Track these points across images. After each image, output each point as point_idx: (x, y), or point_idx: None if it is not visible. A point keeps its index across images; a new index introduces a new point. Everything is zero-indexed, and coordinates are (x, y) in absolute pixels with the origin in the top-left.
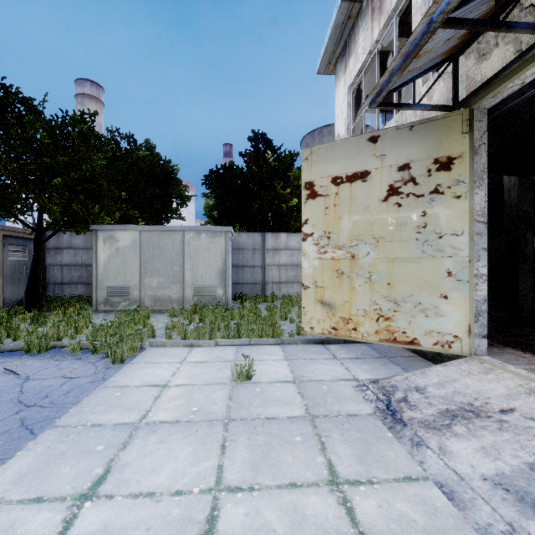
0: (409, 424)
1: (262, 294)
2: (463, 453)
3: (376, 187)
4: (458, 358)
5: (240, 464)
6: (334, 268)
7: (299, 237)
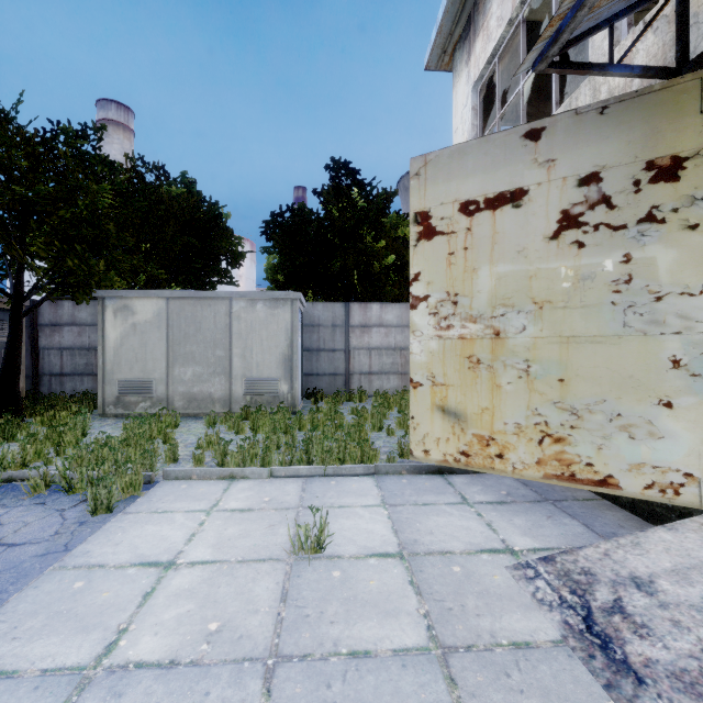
0: (648, 678)
1: (346, 390)
2: None
3: (538, 216)
4: (688, 511)
5: None
6: (465, 354)
7: (398, 309)
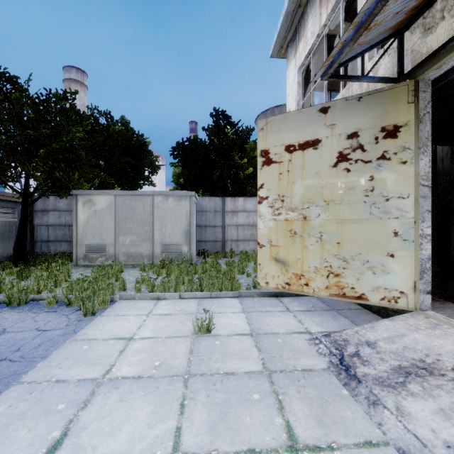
0: (363, 380)
1: (223, 250)
2: (422, 415)
3: (326, 154)
4: (403, 312)
5: (198, 426)
6: (288, 229)
7: (255, 201)
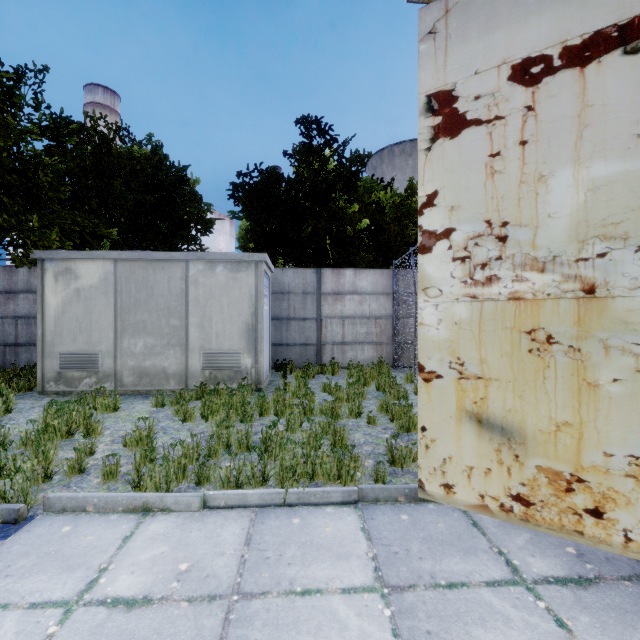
0: None
1: (317, 361)
2: None
3: None
4: None
5: None
6: (521, 326)
7: (373, 275)
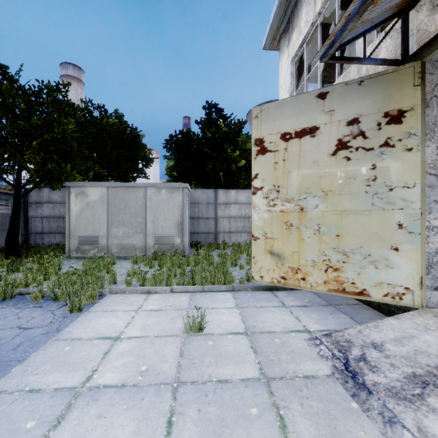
0: (374, 391)
1: (215, 242)
2: None
3: (325, 142)
4: (408, 309)
5: None
6: (283, 220)
7: (247, 193)
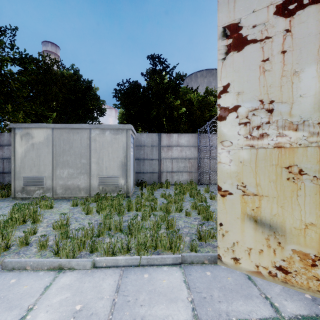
0: None
1: (159, 181)
2: None
3: None
4: None
5: None
6: (282, 163)
7: (187, 137)
